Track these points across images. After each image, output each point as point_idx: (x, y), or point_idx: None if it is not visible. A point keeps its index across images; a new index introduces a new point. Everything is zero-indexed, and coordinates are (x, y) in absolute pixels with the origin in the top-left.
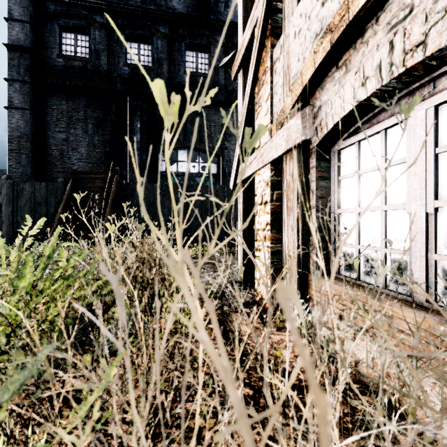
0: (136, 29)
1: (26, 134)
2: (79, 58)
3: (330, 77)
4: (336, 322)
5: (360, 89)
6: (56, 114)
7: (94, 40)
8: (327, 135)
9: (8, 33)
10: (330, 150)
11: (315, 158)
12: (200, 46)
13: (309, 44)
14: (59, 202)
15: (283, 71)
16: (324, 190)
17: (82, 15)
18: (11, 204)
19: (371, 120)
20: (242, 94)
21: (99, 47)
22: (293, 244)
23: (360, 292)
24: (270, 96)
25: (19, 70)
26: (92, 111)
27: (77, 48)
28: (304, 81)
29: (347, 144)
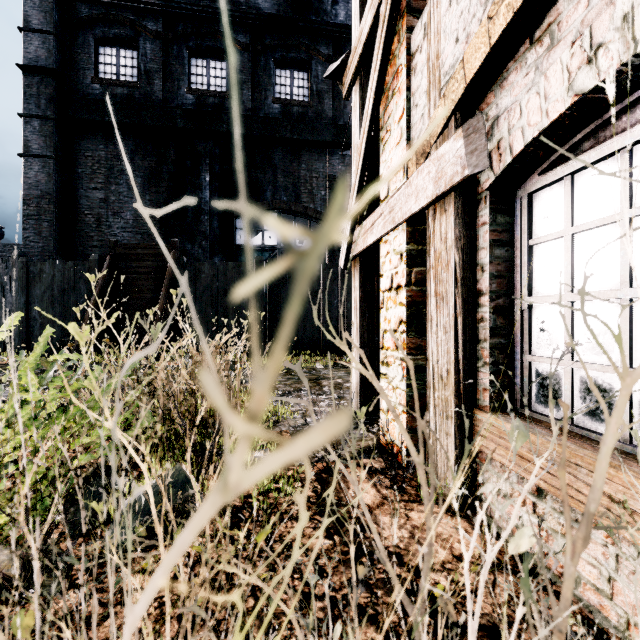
0: (204, 39)
1: (48, 193)
2: (124, 83)
3: (517, 61)
4: (531, 499)
5: (584, 69)
6: (91, 164)
7: (144, 57)
8: (511, 167)
9: (23, 50)
10: (513, 194)
11: (487, 209)
12: (297, 61)
13: (477, 7)
14: (91, 290)
15: (428, 66)
16: (503, 263)
17: (127, 20)
18: (25, 292)
19: (599, 133)
20: (359, 118)
21: (151, 67)
22: (447, 357)
23: (583, 452)
24: (406, 112)
25: (38, 101)
26: (141, 159)
27: (120, 69)
28: (469, 73)
29: (547, 180)
